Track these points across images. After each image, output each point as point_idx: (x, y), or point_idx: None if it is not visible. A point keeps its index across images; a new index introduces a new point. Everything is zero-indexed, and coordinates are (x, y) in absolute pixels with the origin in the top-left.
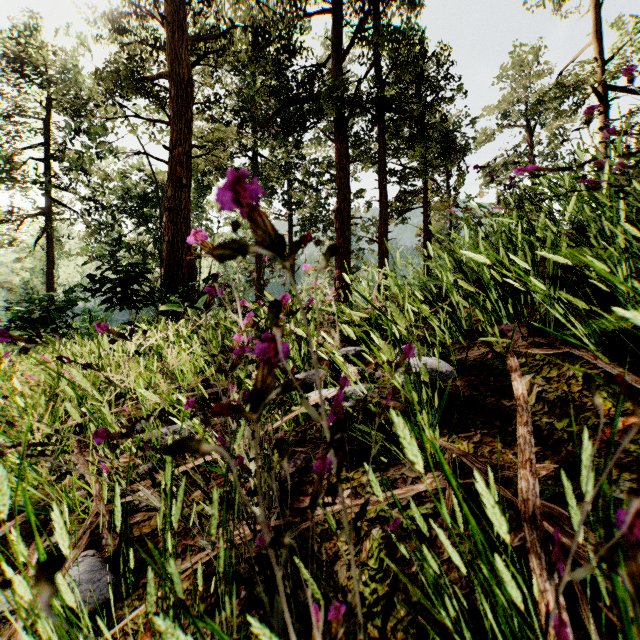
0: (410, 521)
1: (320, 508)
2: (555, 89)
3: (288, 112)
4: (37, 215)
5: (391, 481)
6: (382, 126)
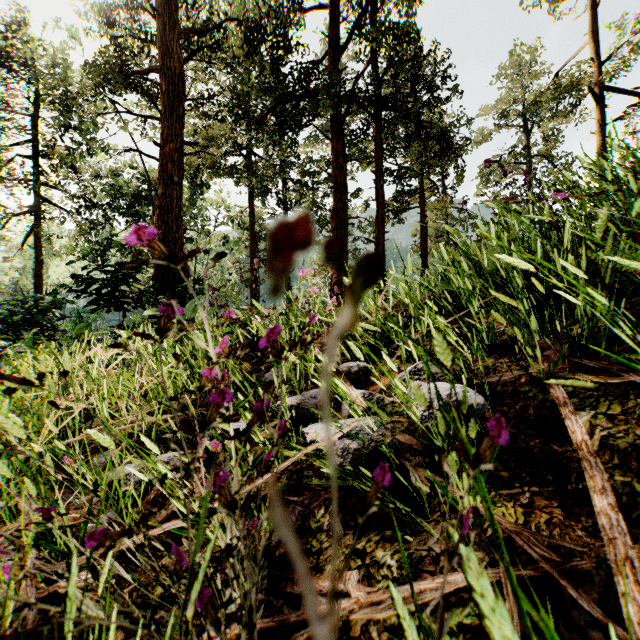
0: (449, 636)
1: (321, 597)
2: (552, 89)
3: (283, 110)
4: (25, 213)
5: (415, 560)
6: (379, 124)
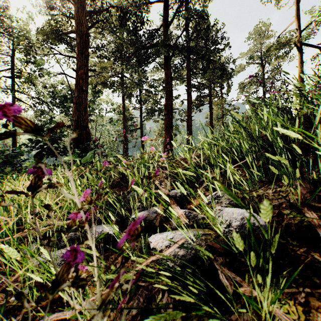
0: None
1: None
2: (276, 44)
3: (140, 54)
4: None
5: None
6: (188, 61)
